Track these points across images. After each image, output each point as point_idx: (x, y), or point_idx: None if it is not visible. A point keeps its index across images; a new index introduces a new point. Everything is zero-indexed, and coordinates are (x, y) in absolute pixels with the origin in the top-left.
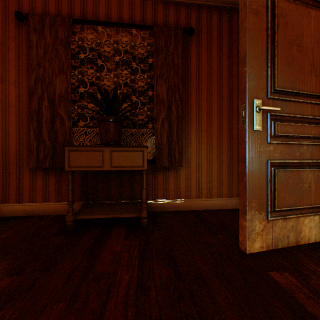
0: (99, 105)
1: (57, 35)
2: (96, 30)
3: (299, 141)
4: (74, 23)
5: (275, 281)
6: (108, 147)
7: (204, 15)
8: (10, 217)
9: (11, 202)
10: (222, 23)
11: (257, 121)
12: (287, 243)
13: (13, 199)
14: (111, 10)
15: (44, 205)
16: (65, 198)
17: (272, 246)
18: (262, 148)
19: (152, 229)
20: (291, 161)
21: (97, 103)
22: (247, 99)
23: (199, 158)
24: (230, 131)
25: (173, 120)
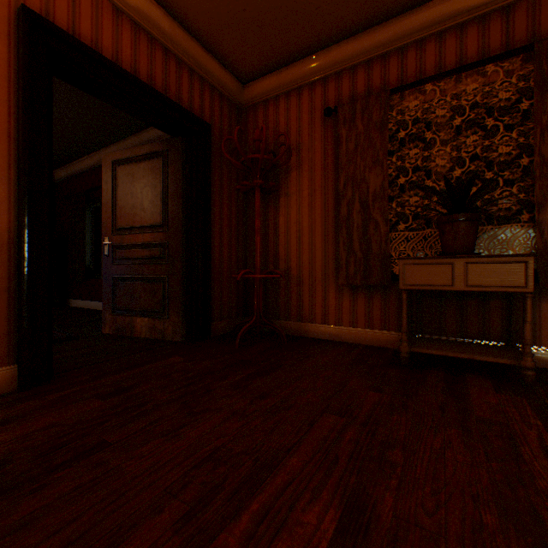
0: (445, 202)
1: (369, 119)
2: (420, 91)
3: None
4: (391, 94)
5: None
6: (460, 258)
7: None
8: (317, 339)
9: (316, 323)
10: None
11: None
12: None
13: (318, 319)
14: (444, 51)
15: (350, 331)
16: (376, 325)
17: None
18: None
19: (544, 391)
20: None
21: (444, 200)
22: None
23: None
24: None
25: None
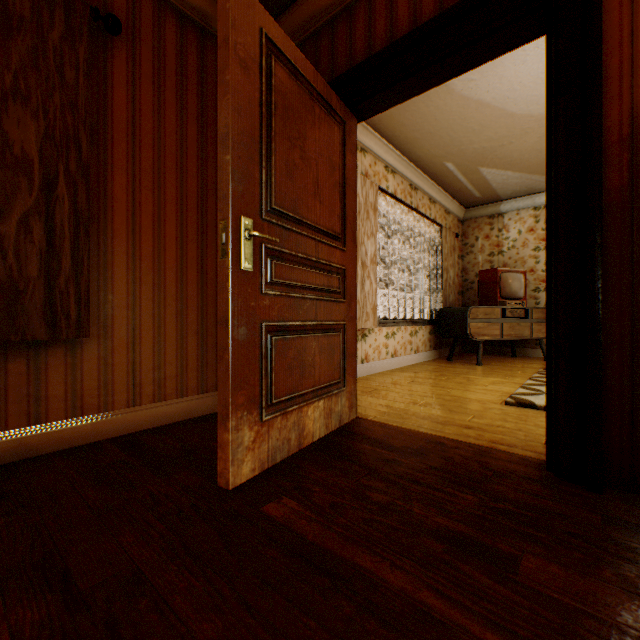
0: None
1: None
2: None
3: (303, 294)
4: None
5: (272, 517)
6: None
7: (148, 7)
8: None
9: None
10: (188, 48)
11: (248, 255)
12: (288, 451)
13: None
14: None
15: None
16: None
17: (269, 463)
18: (254, 301)
19: None
20: (293, 323)
21: None
22: (231, 212)
23: (137, 317)
24: (204, 265)
25: (63, 222)
